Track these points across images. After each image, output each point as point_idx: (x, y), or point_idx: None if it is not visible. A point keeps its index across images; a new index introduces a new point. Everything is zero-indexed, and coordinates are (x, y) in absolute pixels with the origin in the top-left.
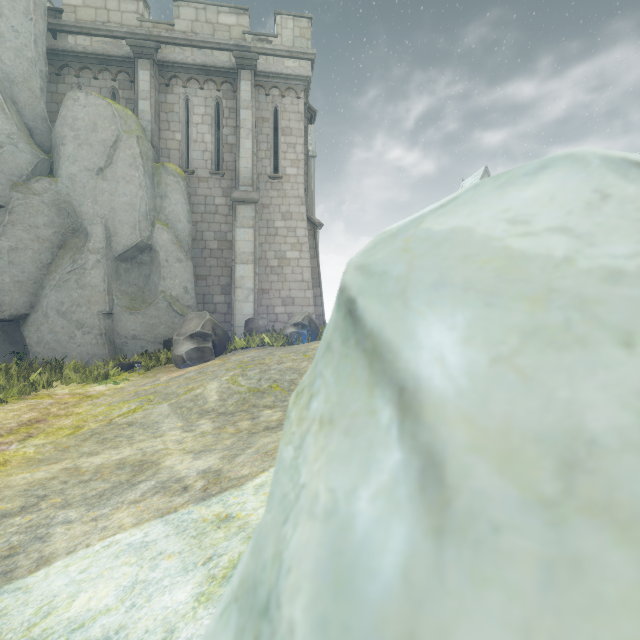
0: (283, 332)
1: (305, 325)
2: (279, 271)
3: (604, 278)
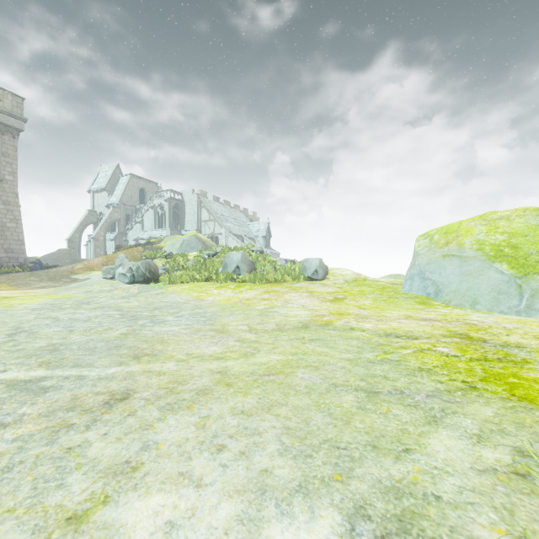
0: (26, 266)
1: (37, 263)
2: (2, 233)
3: (123, 257)
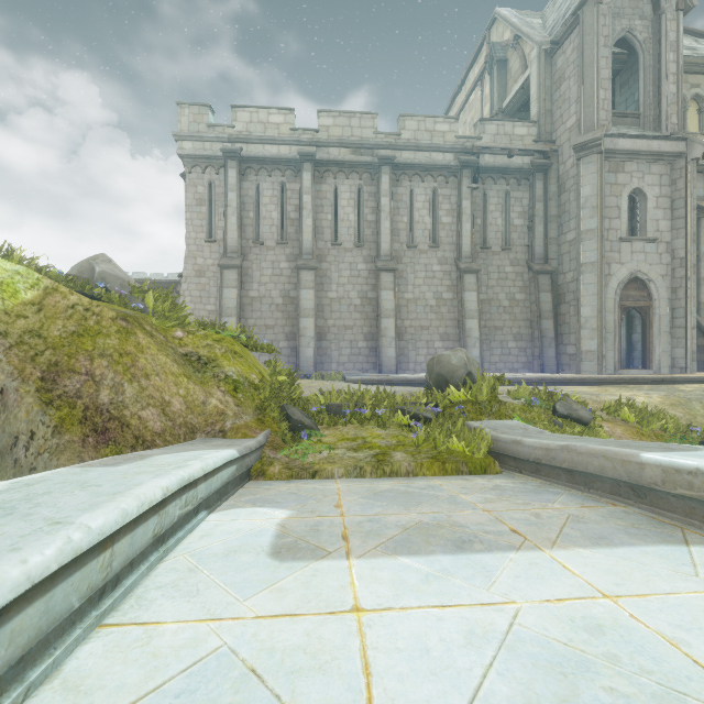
0: None
1: None
2: None
3: None
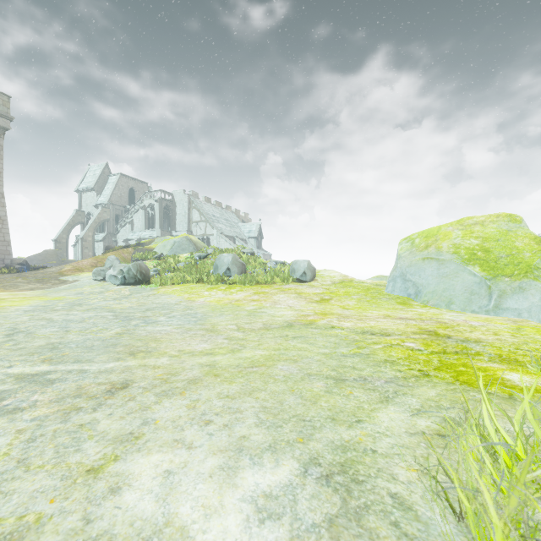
0: (13, 267)
1: (25, 264)
2: None
3: (114, 259)
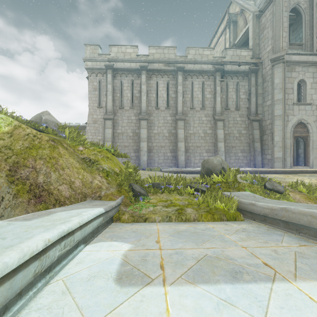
0: None
1: None
2: None
3: None
